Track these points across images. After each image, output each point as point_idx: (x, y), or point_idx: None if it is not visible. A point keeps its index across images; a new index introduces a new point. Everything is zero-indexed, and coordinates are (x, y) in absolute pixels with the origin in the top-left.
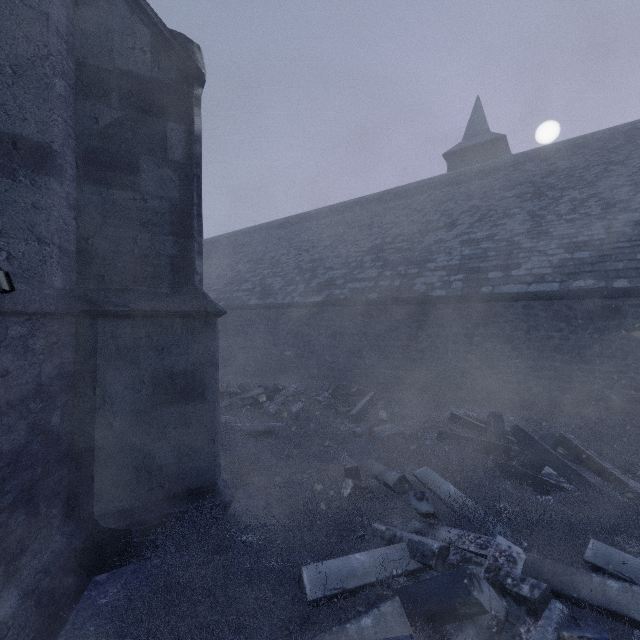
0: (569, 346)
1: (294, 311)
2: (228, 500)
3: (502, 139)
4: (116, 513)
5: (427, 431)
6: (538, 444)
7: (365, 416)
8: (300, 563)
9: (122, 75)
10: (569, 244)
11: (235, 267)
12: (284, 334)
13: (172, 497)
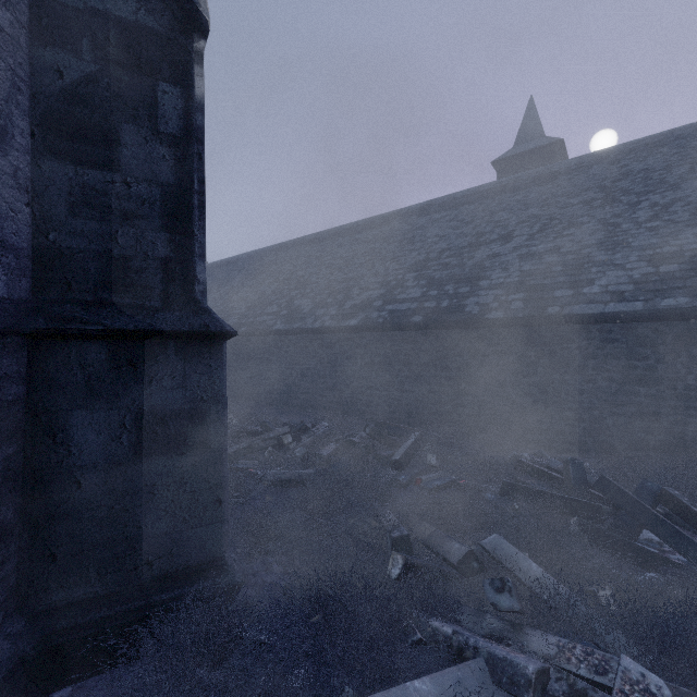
0: (656, 378)
1: (325, 337)
2: (238, 580)
3: (559, 144)
4: (86, 602)
5: (487, 481)
6: (635, 502)
7: (410, 461)
8: (334, 689)
9: (96, 16)
10: (653, 256)
11: (259, 288)
12: (314, 363)
13: (163, 578)
